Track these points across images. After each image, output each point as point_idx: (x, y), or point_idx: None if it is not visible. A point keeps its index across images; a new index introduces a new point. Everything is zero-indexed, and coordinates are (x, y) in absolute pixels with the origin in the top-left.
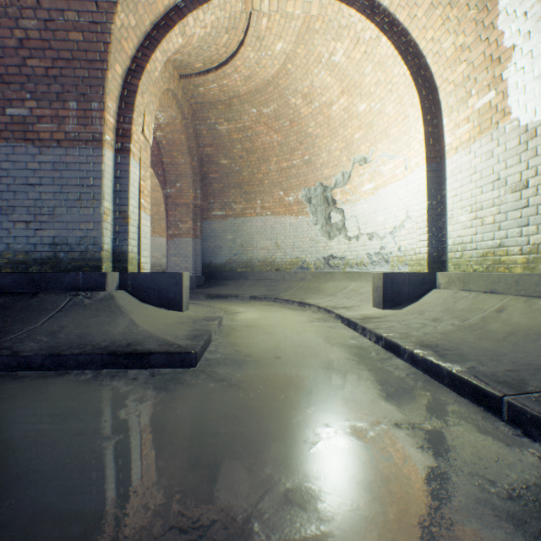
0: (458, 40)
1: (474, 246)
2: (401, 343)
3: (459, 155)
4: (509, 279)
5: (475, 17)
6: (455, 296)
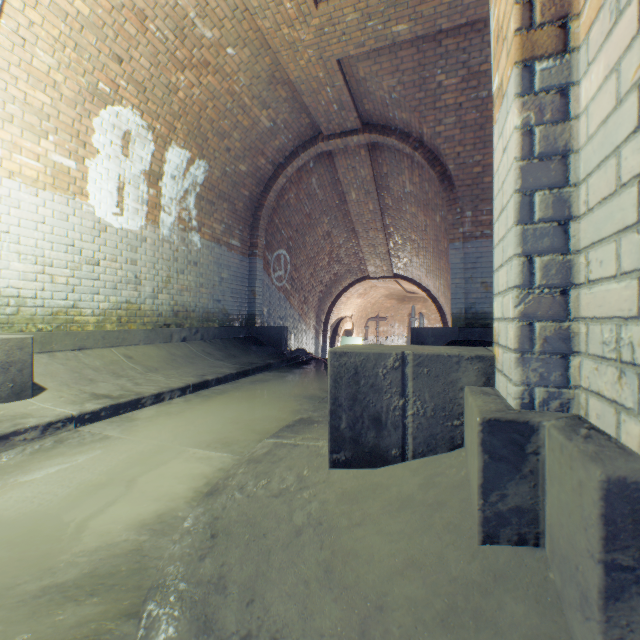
0: (58, 75)
1: (42, 303)
2: (207, 378)
3: (19, 187)
4: (99, 335)
5: (84, 89)
6: (65, 358)
